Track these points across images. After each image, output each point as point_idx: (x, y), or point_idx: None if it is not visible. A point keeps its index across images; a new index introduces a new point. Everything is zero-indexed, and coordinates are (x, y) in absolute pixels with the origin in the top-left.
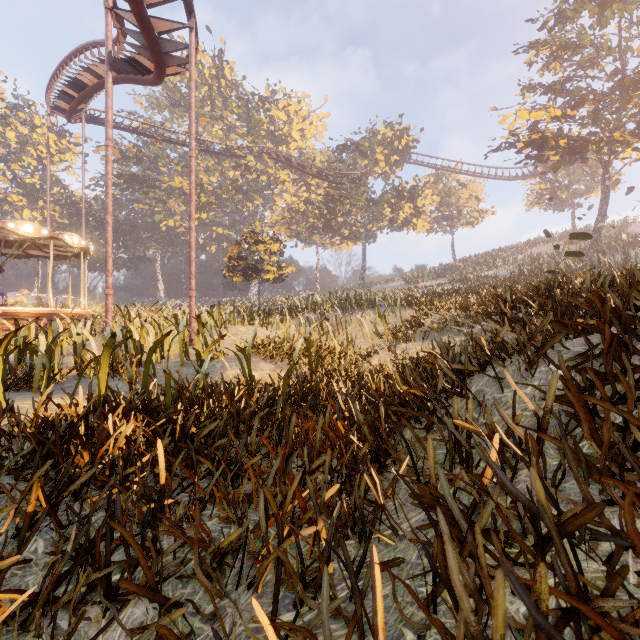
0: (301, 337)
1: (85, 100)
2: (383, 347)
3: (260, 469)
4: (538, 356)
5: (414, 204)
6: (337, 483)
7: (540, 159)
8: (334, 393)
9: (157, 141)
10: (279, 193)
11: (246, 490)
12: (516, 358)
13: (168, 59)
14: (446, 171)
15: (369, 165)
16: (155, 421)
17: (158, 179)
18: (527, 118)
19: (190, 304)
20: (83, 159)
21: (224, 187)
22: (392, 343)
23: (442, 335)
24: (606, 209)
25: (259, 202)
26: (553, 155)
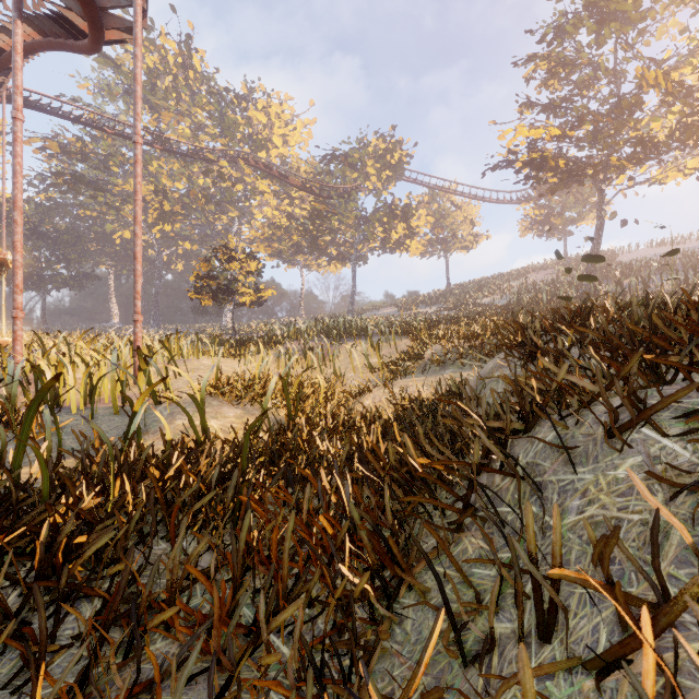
0: (276, 375)
1: (4, 72)
2: (377, 383)
3: (189, 608)
4: (639, 419)
5: (408, 224)
6: (315, 666)
7: (539, 180)
8: (317, 450)
9: (109, 136)
10: (258, 205)
11: (159, 656)
12: (582, 414)
13: (107, 19)
14: (440, 191)
15: (359, 179)
16: (8, 530)
17: (110, 181)
18: (527, 135)
19: (135, 331)
20: (4, 148)
21: (192, 195)
22: (388, 379)
23: (444, 369)
24: (601, 236)
25: (234, 215)
26: (552, 176)
